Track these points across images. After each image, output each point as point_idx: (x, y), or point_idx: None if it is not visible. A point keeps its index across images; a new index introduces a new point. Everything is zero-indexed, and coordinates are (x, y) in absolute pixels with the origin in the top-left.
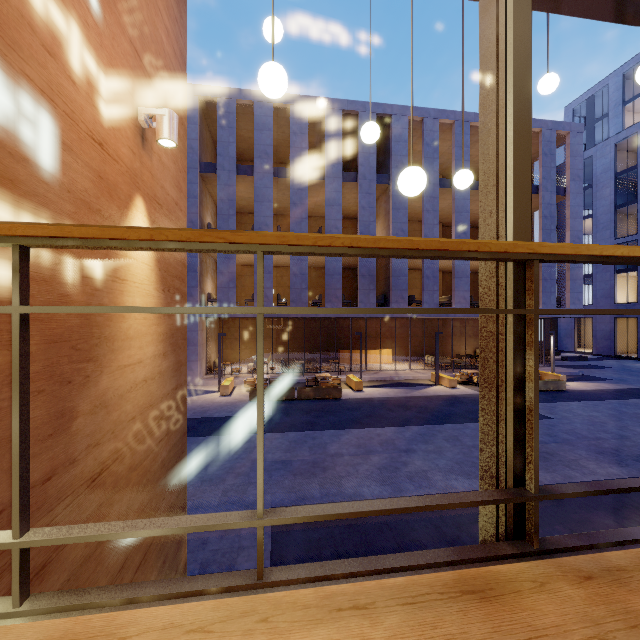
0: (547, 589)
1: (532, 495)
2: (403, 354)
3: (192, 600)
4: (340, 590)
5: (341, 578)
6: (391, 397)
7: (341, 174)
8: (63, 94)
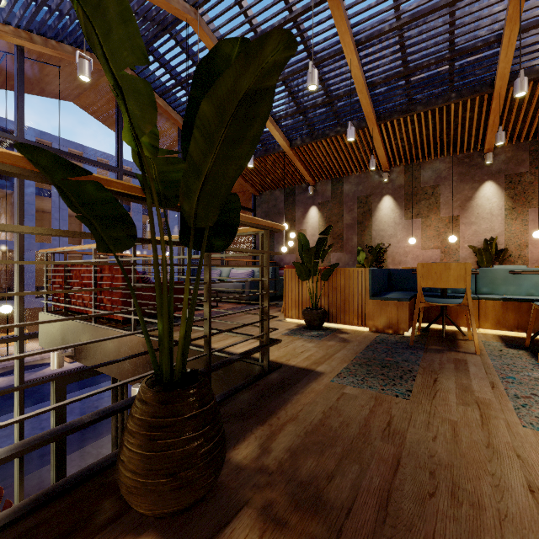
0: None
1: None
2: None
3: None
4: None
5: None
6: (1, 388)
7: None
8: None
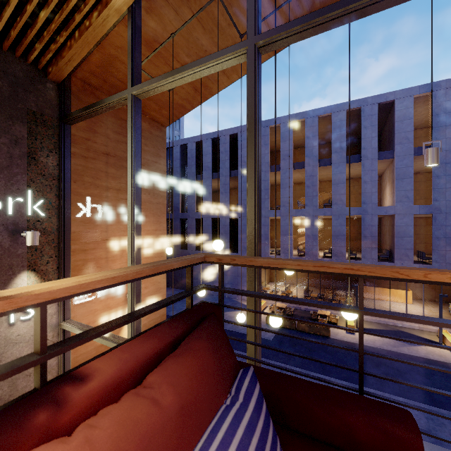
0: None
1: None
2: (430, 295)
3: None
4: None
5: None
6: (373, 347)
7: (345, 159)
8: None
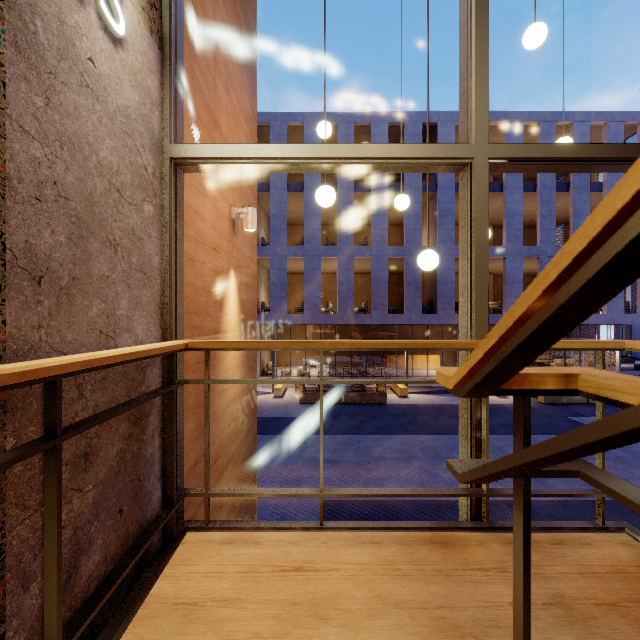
0: (484, 546)
1: (484, 493)
2: (451, 360)
3: (288, 531)
4: (365, 534)
5: (366, 529)
6: (436, 404)
7: (387, 185)
8: (201, 232)
